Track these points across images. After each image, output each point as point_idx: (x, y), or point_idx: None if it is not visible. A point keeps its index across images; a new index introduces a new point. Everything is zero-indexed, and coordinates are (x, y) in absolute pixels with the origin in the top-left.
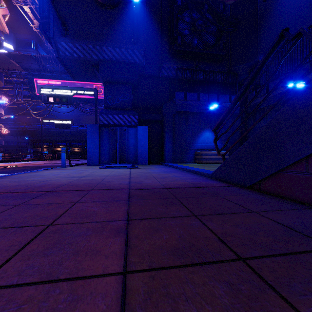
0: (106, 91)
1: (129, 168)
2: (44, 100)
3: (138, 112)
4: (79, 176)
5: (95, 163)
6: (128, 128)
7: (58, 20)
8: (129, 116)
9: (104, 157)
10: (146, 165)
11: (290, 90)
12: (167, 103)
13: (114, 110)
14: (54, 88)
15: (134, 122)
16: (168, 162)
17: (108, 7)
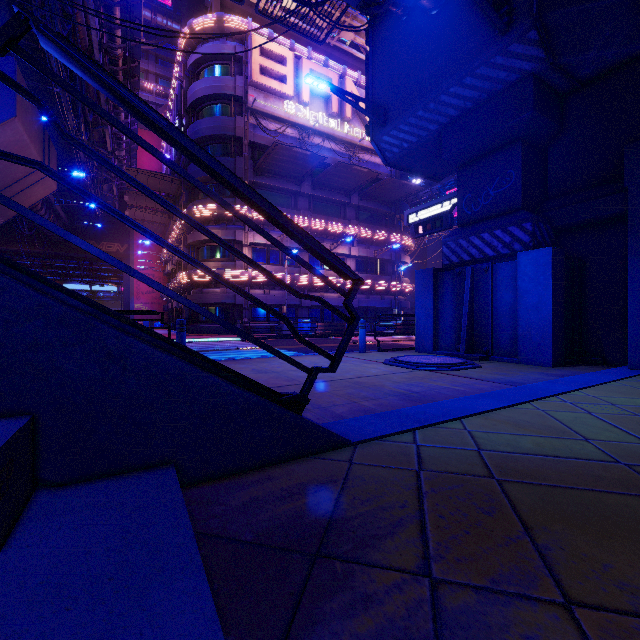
0: (461, 188)
1: (419, 369)
2: (412, 233)
3: (557, 206)
4: (272, 370)
5: (427, 348)
6: (497, 265)
7: (364, 111)
8: (506, 231)
9: (444, 336)
10: (519, 369)
11: (3, 204)
12: (634, 143)
13: (475, 226)
14: (424, 208)
15: (521, 243)
16: (639, 367)
17: (446, 1)
